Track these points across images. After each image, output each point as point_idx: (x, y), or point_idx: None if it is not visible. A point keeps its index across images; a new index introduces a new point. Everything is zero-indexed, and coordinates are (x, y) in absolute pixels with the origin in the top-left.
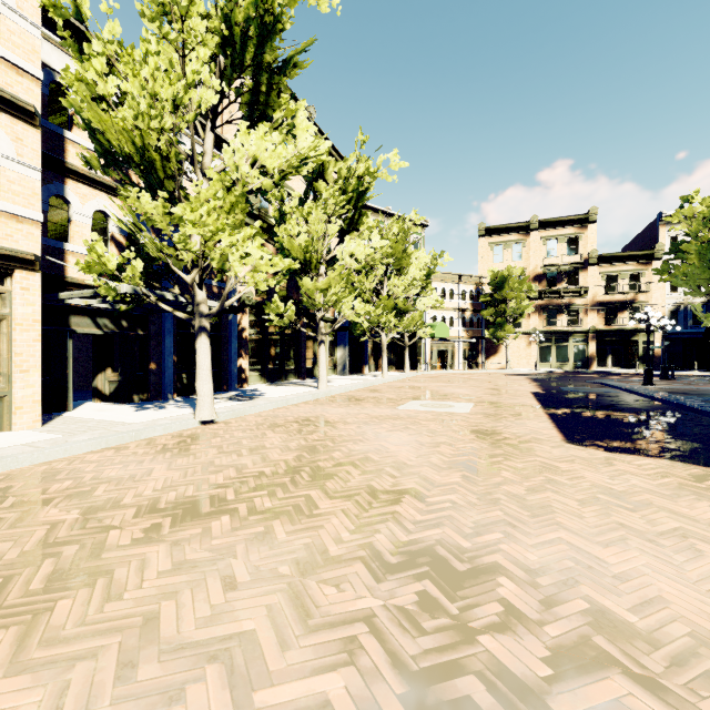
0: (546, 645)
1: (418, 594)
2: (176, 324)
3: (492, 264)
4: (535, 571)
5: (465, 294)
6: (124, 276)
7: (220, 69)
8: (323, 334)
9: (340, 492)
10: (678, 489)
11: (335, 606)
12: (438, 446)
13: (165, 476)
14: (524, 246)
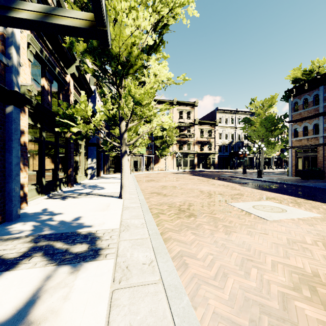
0: None
1: None
2: None
3: None
4: None
5: None
6: None
7: None
8: (126, 145)
9: None
10: None
11: None
12: None
13: None
14: (170, 112)
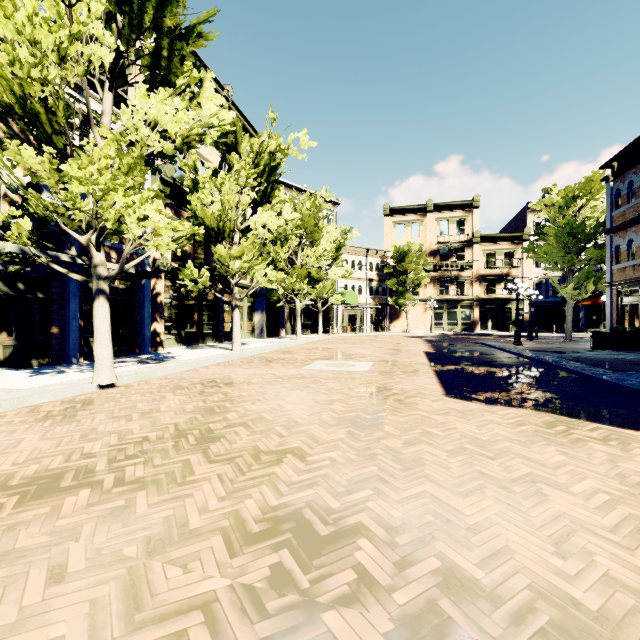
0: (392, 615)
1: (272, 567)
2: (83, 287)
3: (395, 240)
4: (396, 529)
5: (372, 266)
6: (9, 235)
7: (118, 28)
8: (237, 299)
9: (222, 454)
10: (532, 436)
11: (174, 592)
12: (332, 403)
13: (34, 447)
14: (421, 226)
